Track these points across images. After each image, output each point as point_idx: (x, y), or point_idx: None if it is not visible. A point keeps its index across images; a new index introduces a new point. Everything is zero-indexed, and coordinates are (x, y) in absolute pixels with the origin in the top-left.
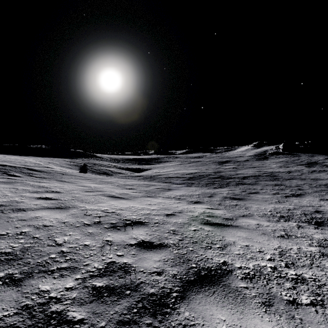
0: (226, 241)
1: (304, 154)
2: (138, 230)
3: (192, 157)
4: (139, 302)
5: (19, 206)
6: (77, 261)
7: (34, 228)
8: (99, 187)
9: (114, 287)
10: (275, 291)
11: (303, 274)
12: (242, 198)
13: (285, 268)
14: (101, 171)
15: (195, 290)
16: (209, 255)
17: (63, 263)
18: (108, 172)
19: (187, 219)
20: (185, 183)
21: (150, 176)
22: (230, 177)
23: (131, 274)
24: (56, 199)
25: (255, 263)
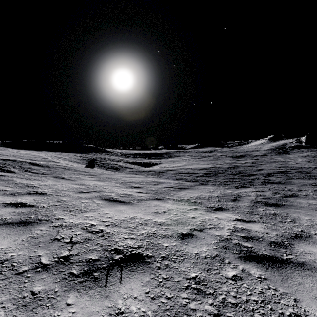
0: None
1: None
2: (130, 283)
3: (203, 151)
4: None
5: None
6: None
7: None
8: (99, 186)
9: None
10: None
11: None
12: (279, 204)
13: None
14: (109, 166)
15: None
16: None
17: None
18: (116, 167)
19: (214, 245)
20: (199, 180)
21: (160, 172)
22: (251, 173)
23: None
24: (31, 206)
25: None
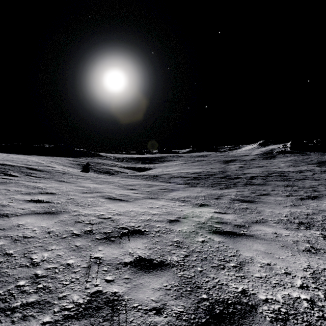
0: (242, 256)
1: (313, 153)
2: (135, 242)
3: (196, 156)
4: None
5: (4, 211)
6: (51, 290)
7: (10, 240)
8: (99, 188)
9: None
10: None
11: None
12: (252, 200)
13: None
14: (104, 170)
15: None
16: (223, 280)
17: (31, 295)
18: (111, 172)
19: (193, 226)
20: (190, 183)
21: (154, 176)
22: (237, 176)
23: (120, 314)
24: (48, 202)
25: (285, 293)
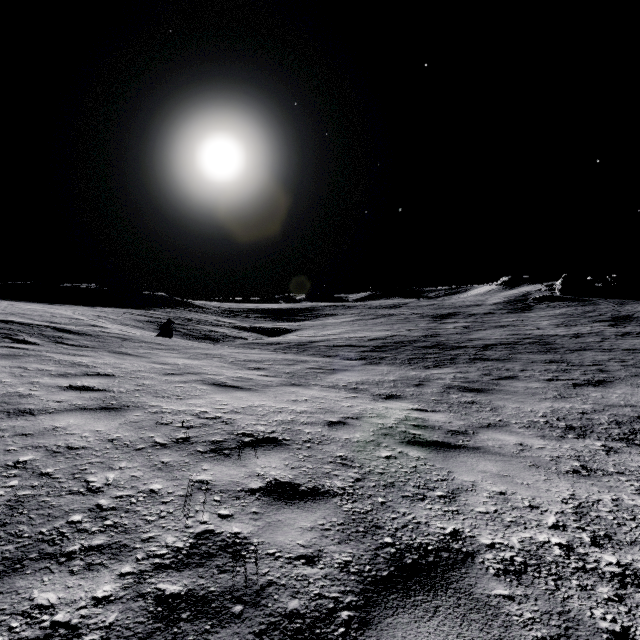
0: (457, 481)
1: (604, 300)
2: (267, 458)
3: (380, 306)
4: (263, 634)
5: (24, 404)
6: (128, 529)
7: (45, 452)
8: (194, 366)
9: (207, 595)
10: (578, 608)
11: (636, 563)
12: (484, 389)
13: (593, 547)
14: (201, 334)
15: (391, 604)
16: (421, 516)
17: (96, 536)
18: (214, 337)
19: (371, 432)
20: (367, 357)
21: (298, 344)
22: (457, 345)
23: (247, 563)
24: (102, 390)
25: (525, 535)
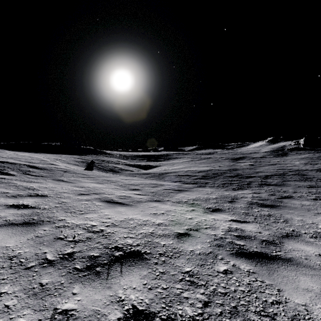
0: (291, 305)
1: None
2: (130, 276)
3: (202, 153)
4: None
5: None
6: None
7: None
8: (98, 188)
9: None
10: None
11: None
12: (274, 205)
13: None
14: (108, 168)
15: None
16: None
17: None
18: (115, 170)
19: (208, 243)
20: (198, 182)
21: (159, 174)
22: (249, 175)
23: None
24: (33, 207)
25: None
